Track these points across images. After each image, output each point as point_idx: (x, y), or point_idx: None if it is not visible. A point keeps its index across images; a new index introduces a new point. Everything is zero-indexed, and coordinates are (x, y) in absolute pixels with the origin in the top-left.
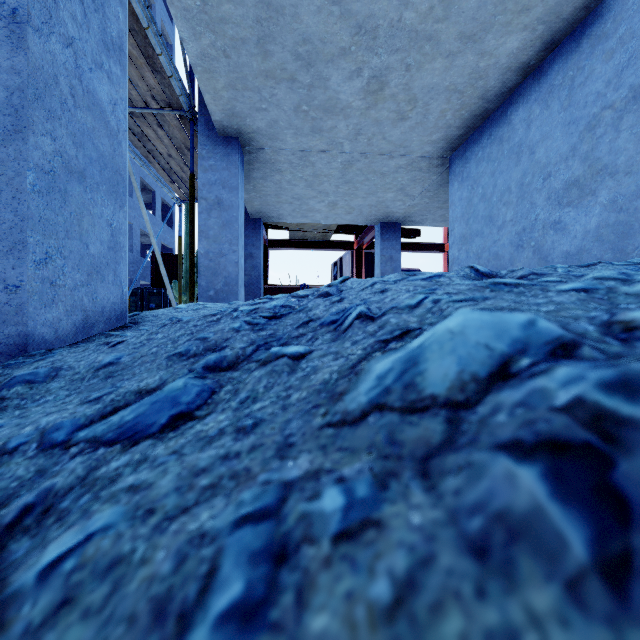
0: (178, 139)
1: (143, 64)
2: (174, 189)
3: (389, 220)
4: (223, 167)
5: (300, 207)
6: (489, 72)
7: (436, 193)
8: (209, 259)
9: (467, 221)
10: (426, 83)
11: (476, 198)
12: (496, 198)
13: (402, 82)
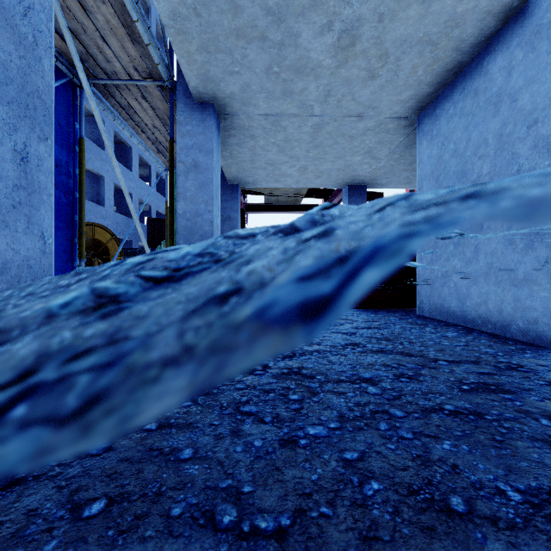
0: (161, 110)
1: (123, 34)
2: (161, 159)
3: (356, 183)
4: (199, 132)
5: (273, 172)
6: (467, 18)
7: (402, 155)
8: (186, 219)
9: (437, 178)
10: (399, 35)
11: (447, 154)
12: (470, 152)
13: (374, 35)
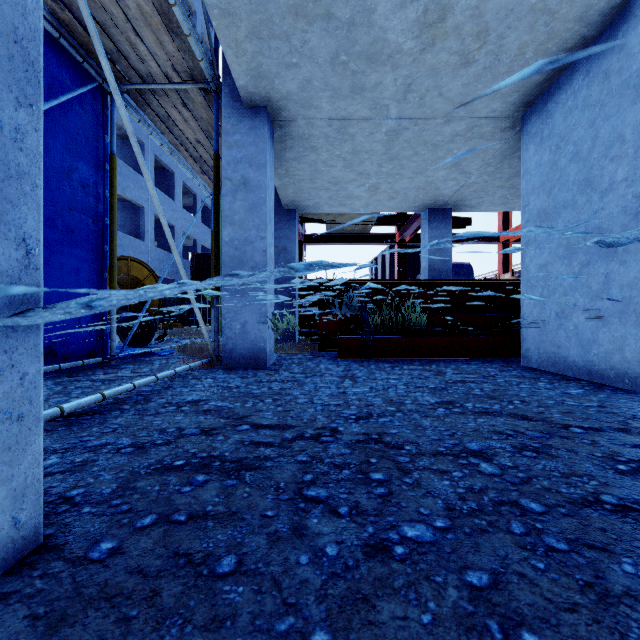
0: (205, 120)
1: (159, 24)
2: (205, 181)
3: (438, 205)
4: (250, 142)
5: (337, 193)
6: None
7: (498, 168)
8: (234, 247)
9: (549, 191)
10: (504, 2)
11: (564, 159)
12: (598, 154)
13: (471, 4)
